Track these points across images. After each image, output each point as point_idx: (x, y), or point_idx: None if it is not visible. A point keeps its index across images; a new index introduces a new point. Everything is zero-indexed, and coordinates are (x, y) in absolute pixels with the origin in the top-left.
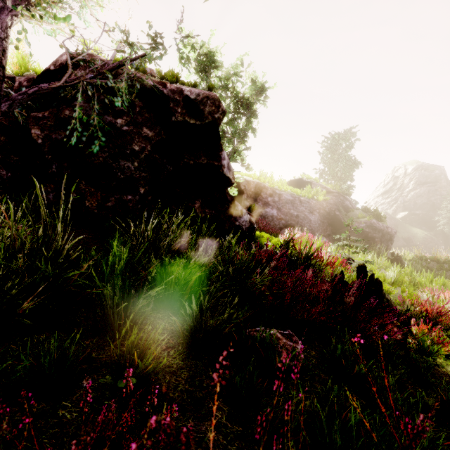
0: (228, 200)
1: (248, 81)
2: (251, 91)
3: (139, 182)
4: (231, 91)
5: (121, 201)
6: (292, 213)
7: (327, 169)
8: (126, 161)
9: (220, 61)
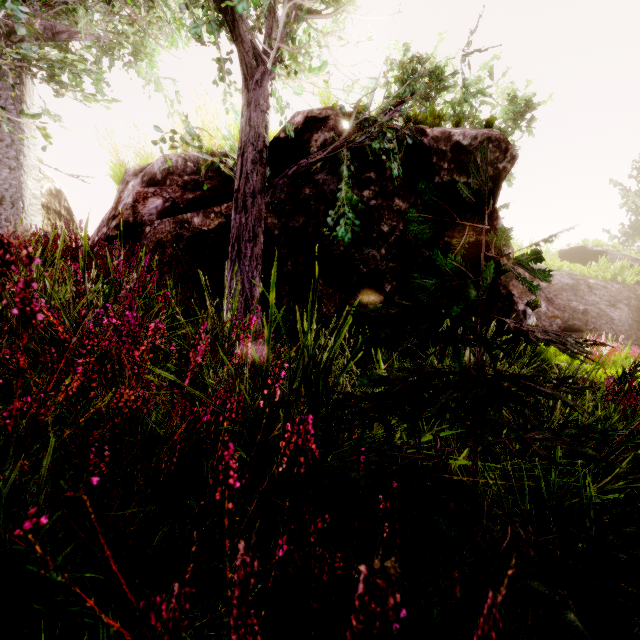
0: (502, 294)
1: (499, 99)
2: (506, 115)
3: (384, 276)
4: (469, 121)
5: (362, 304)
6: (574, 307)
7: (635, 226)
8: (371, 248)
9: (451, 78)
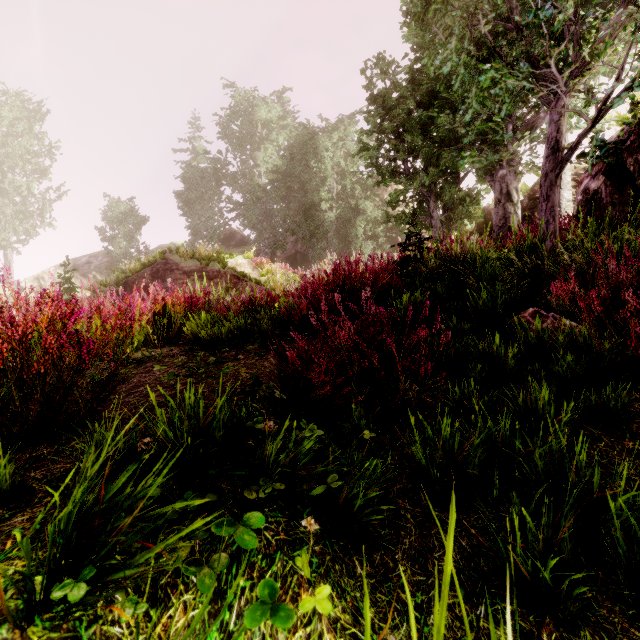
0: None
1: None
2: None
3: None
4: None
5: None
6: None
7: None
8: None
9: None
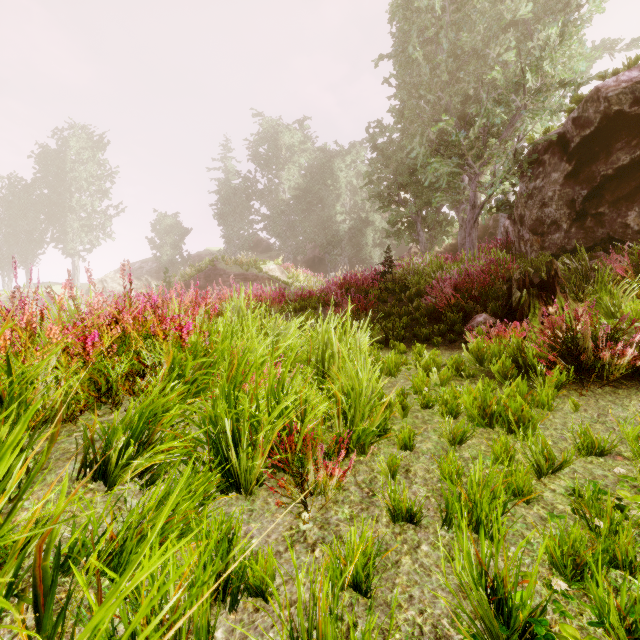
0: None
1: None
2: None
3: (562, 219)
4: None
5: (552, 241)
6: None
7: None
8: (547, 208)
9: None
